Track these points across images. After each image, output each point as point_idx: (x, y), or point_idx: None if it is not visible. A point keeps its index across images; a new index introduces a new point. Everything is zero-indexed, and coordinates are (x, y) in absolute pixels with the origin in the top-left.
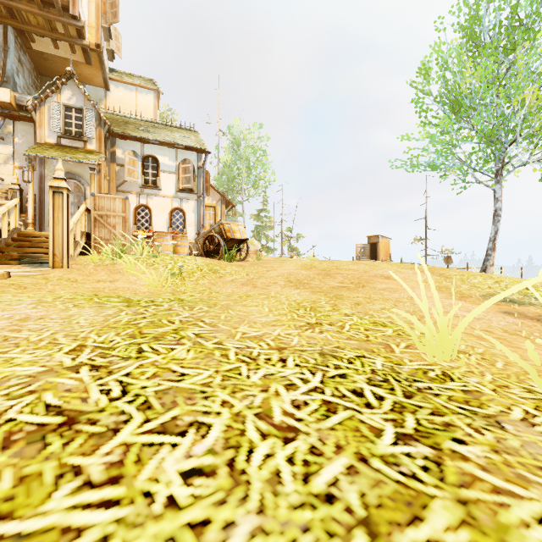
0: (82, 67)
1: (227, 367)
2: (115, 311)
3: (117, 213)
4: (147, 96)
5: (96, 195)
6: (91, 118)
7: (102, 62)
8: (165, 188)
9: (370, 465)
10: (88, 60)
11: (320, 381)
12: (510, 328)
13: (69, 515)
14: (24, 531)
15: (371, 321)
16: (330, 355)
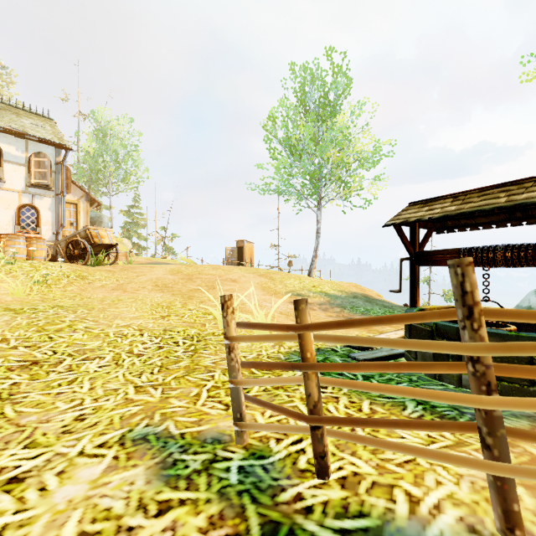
0: None
1: (109, 340)
2: (10, 317)
3: None
4: None
5: None
6: None
7: None
8: (11, 181)
9: (169, 358)
10: None
11: (160, 340)
12: (285, 311)
13: (60, 377)
14: (47, 380)
15: (203, 312)
16: (169, 330)
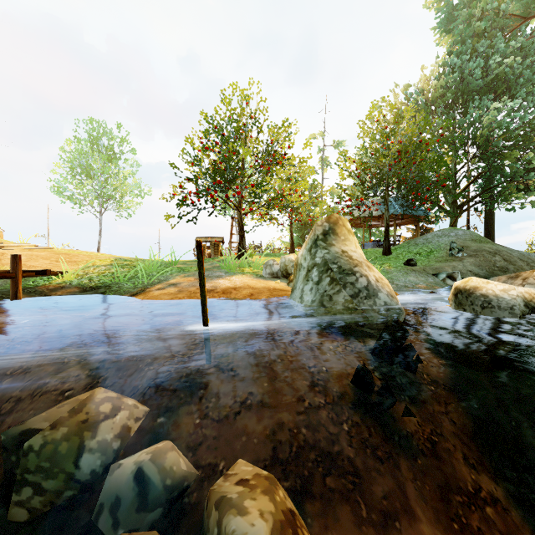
0: None
1: None
2: None
3: None
4: None
5: None
6: None
7: None
8: None
9: None
10: None
11: None
12: None
13: None
14: None
15: None
16: None
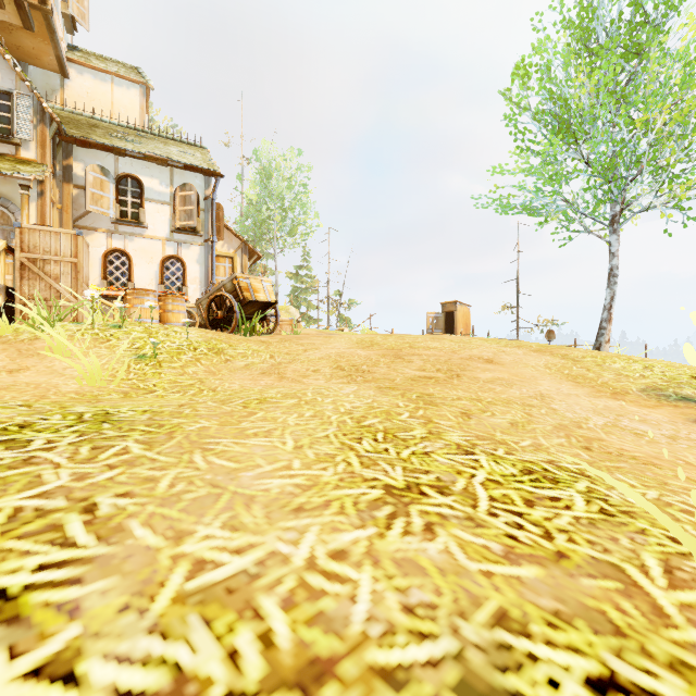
0: (20, 35)
1: None
2: None
3: (62, 257)
4: (130, 92)
5: (25, 226)
6: (26, 109)
7: (51, 28)
8: (153, 225)
9: None
10: (27, 23)
11: None
12: None
13: None
14: None
15: (518, 465)
16: None
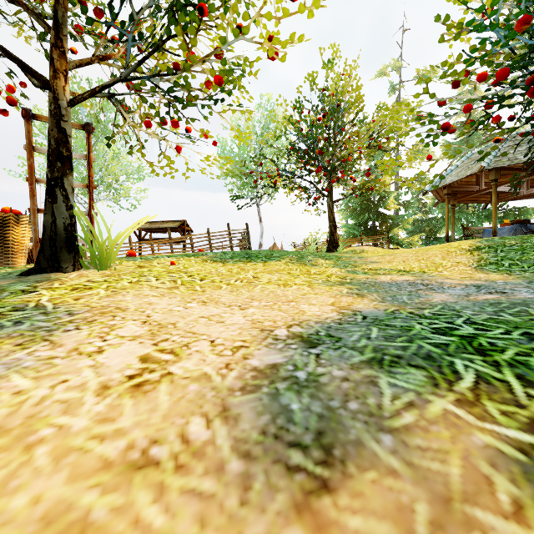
0: None
1: None
2: None
3: None
4: None
5: None
6: None
7: None
8: None
9: None
10: None
11: None
12: None
13: None
14: None
15: None
16: None
